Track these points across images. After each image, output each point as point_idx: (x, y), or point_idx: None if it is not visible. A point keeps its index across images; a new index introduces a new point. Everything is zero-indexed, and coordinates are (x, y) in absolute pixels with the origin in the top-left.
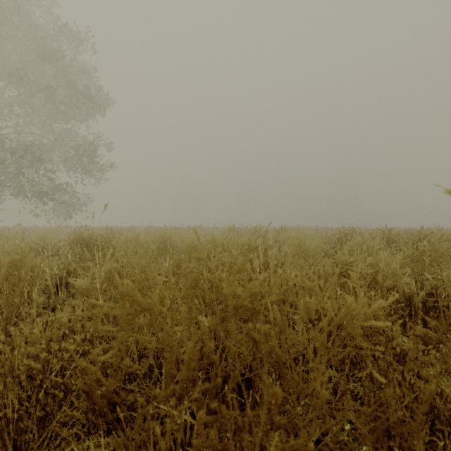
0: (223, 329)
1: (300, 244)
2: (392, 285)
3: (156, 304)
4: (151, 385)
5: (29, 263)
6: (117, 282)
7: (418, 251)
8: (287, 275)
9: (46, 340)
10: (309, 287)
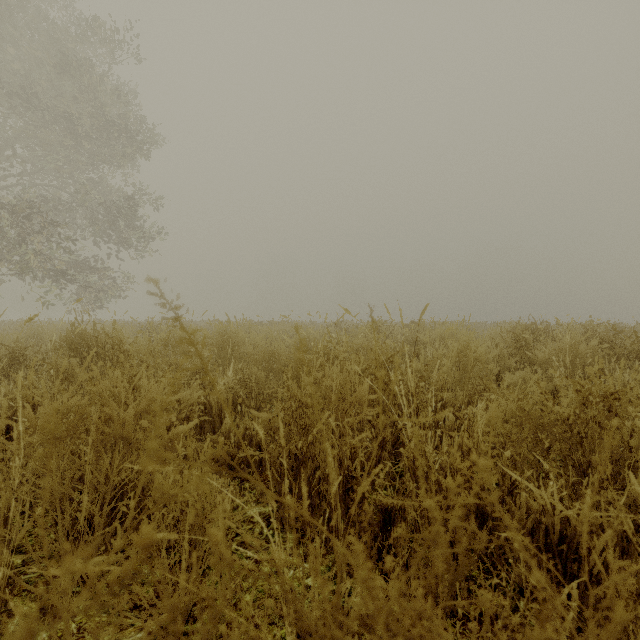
0: None
1: (464, 350)
2: None
3: None
4: None
5: None
6: None
7: None
8: None
9: None
10: None
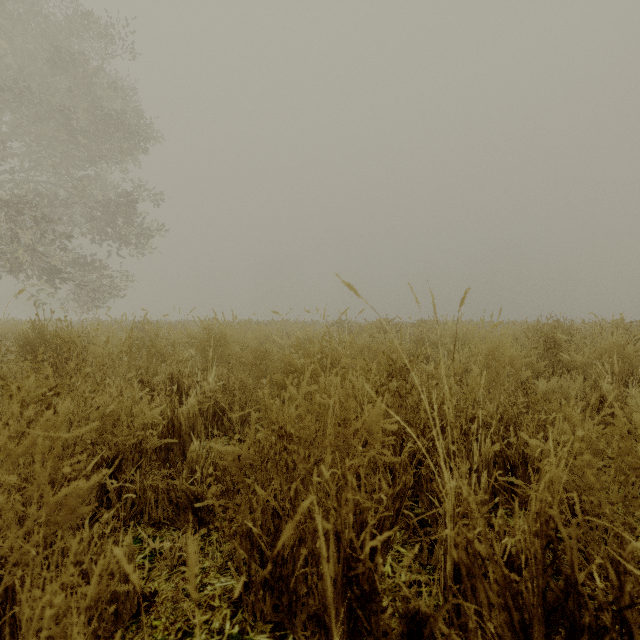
0: None
1: (492, 353)
2: None
3: None
4: None
5: None
6: None
7: None
8: None
9: None
10: None
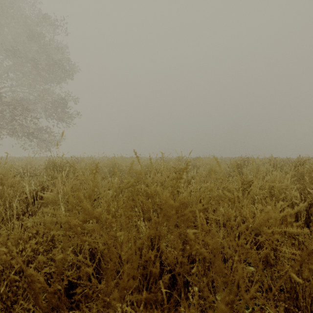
0: (157, 232)
1: (212, 168)
2: (284, 197)
3: (102, 212)
4: (100, 276)
5: (10, 180)
6: (68, 193)
7: (299, 173)
8: (211, 189)
9: (16, 240)
10: (229, 198)
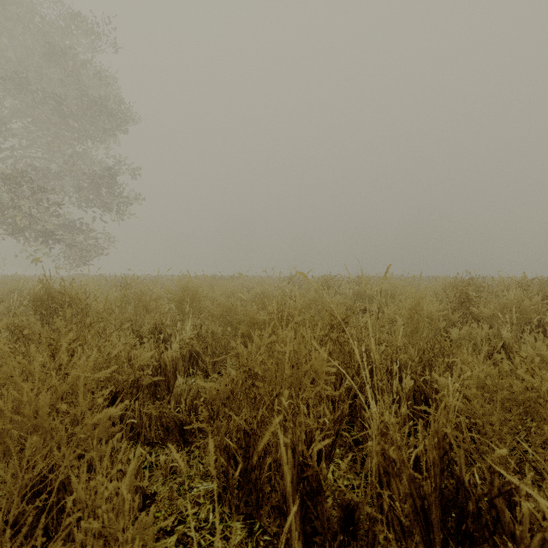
0: None
1: (414, 307)
2: None
3: None
4: None
5: None
6: None
7: None
8: None
9: None
10: None
